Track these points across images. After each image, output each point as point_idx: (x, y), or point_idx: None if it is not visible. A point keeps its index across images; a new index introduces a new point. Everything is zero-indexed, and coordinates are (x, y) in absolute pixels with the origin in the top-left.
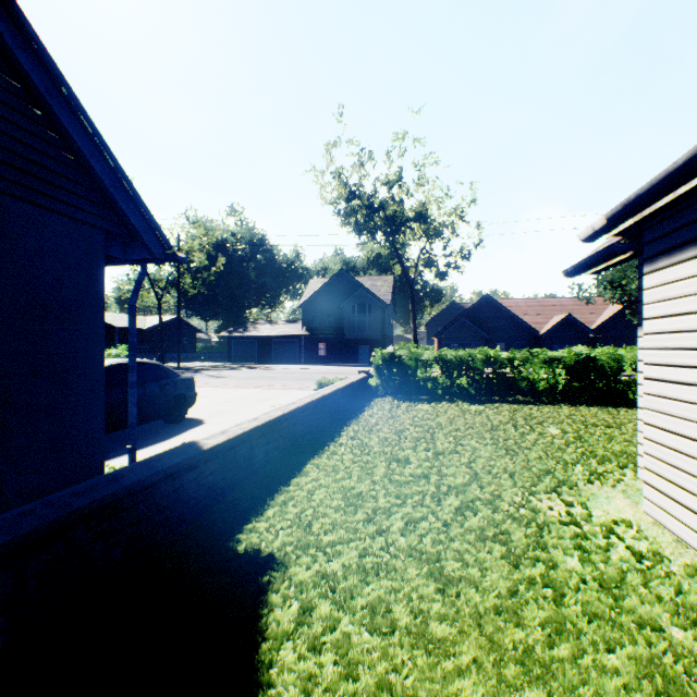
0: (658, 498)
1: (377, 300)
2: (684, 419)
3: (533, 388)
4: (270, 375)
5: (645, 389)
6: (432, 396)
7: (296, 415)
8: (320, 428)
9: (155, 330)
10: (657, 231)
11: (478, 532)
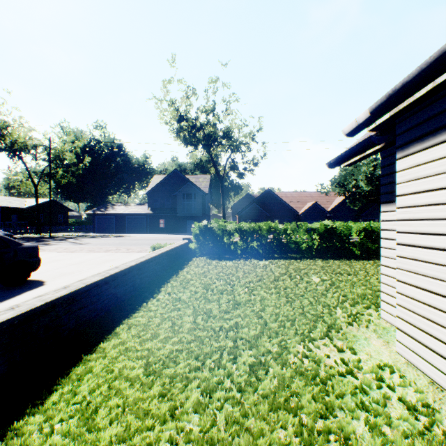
0: (411, 343)
1: (199, 190)
2: (438, 279)
3: (299, 248)
4: (121, 241)
5: (397, 252)
6: (234, 255)
7: (119, 278)
8: (145, 285)
9: (33, 209)
10: (409, 122)
11: (271, 398)
